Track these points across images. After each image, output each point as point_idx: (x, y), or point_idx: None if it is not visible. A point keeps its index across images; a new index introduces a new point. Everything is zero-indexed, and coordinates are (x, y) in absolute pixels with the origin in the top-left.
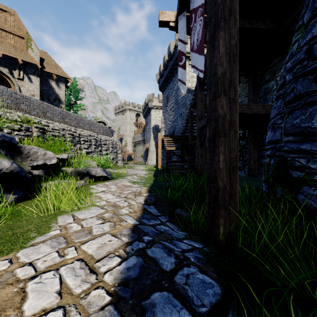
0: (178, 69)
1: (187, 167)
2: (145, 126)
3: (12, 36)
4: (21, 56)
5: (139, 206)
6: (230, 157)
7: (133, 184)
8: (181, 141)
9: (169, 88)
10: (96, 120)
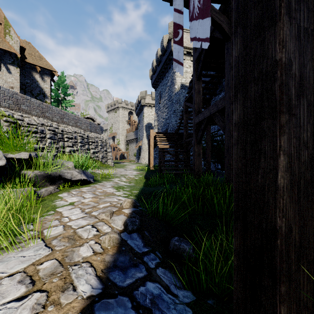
0: (171, 64)
1: (181, 166)
2: (138, 124)
3: None
4: None
5: (113, 238)
6: (299, 160)
7: (116, 191)
8: (174, 139)
9: (162, 84)
10: (84, 116)
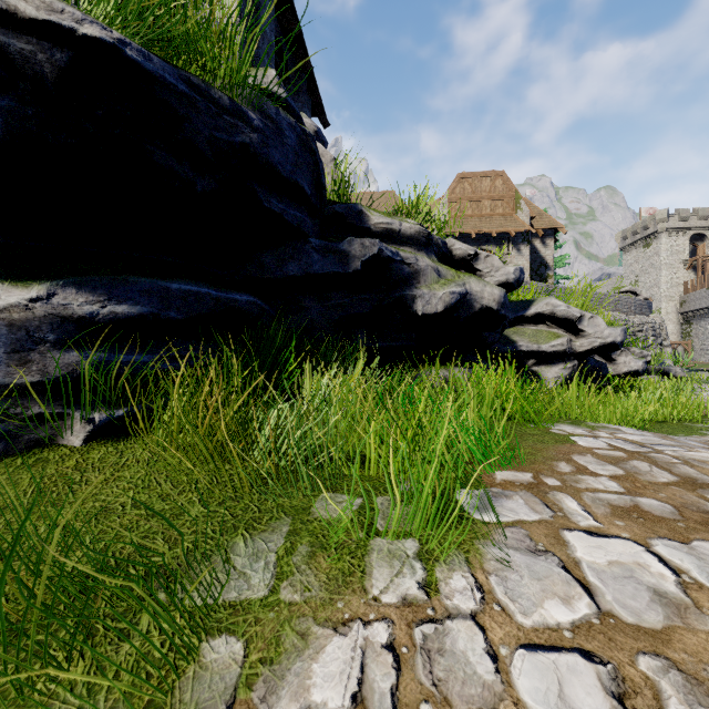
0: None
1: None
2: None
3: (500, 204)
4: (512, 225)
5: None
6: None
7: None
8: None
9: None
10: (618, 289)
